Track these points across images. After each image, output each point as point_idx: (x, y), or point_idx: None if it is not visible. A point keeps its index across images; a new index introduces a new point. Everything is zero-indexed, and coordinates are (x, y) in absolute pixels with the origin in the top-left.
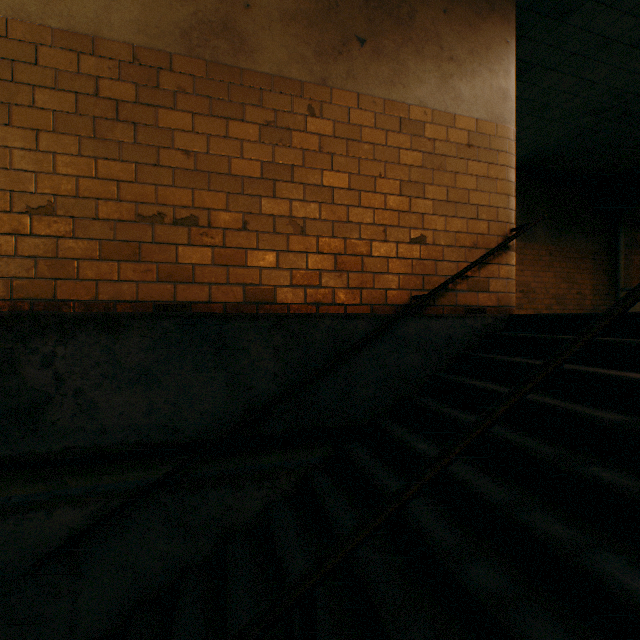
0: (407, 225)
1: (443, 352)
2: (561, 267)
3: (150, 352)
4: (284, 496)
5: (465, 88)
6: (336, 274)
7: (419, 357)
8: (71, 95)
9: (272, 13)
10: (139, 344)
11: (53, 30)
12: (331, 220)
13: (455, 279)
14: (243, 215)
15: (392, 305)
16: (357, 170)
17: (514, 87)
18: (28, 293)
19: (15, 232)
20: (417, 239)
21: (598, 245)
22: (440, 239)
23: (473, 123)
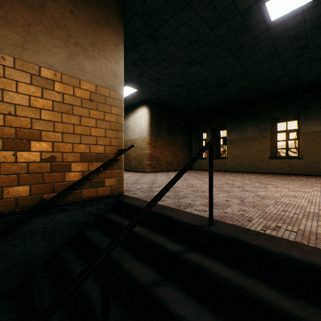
0: (38, 149)
1: (67, 233)
2: (172, 149)
3: None
4: None
5: (88, 65)
6: None
7: (46, 242)
8: None
9: None
10: None
11: None
12: None
13: (72, 188)
14: None
15: (23, 208)
16: None
17: (122, 71)
18: None
19: None
20: (48, 159)
21: (185, 140)
22: (68, 158)
23: (94, 87)
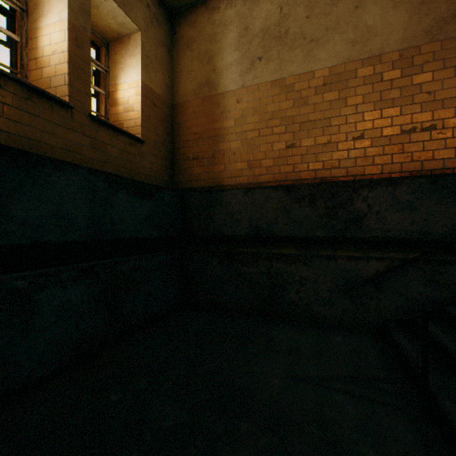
0: None
1: None
2: None
3: (411, 194)
4: None
5: None
6: None
7: None
8: (369, 85)
9: None
10: (406, 191)
11: (362, 60)
12: None
13: None
14: None
15: None
16: None
17: None
18: (352, 173)
19: (347, 149)
20: None
21: None
22: None
23: None
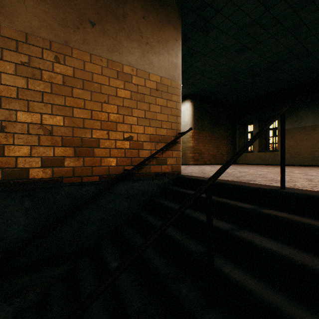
0: (122, 130)
1: (141, 199)
2: (214, 142)
3: None
4: (32, 303)
5: (155, 60)
6: (75, 159)
7: (127, 203)
8: None
9: None
10: None
11: None
12: (72, 126)
13: (146, 161)
14: (1, 122)
15: (113, 175)
16: (90, 98)
17: (180, 63)
18: None
19: None
20: (128, 138)
21: (229, 133)
22: (141, 138)
23: (159, 78)
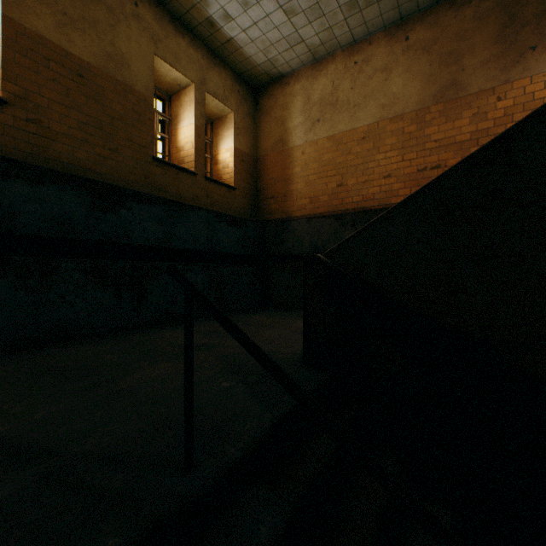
0: None
1: None
2: None
3: None
4: None
5: None
6: None
7: None
8: (395, 137)
9: (475, 66)
10: None
11: (389, 119)
12: None
13: None
14: (460, 158)
15: None
16: None
17: None
18: (383, 203)
19: (379, 185)
20: None
21: None
22: None
23: None
